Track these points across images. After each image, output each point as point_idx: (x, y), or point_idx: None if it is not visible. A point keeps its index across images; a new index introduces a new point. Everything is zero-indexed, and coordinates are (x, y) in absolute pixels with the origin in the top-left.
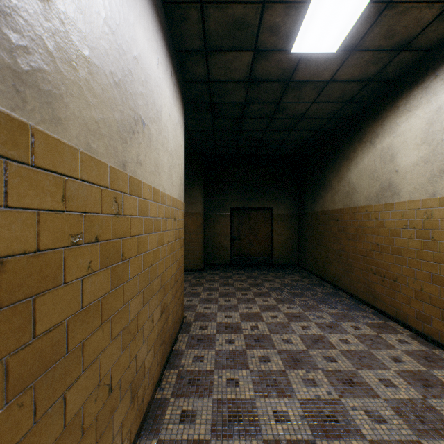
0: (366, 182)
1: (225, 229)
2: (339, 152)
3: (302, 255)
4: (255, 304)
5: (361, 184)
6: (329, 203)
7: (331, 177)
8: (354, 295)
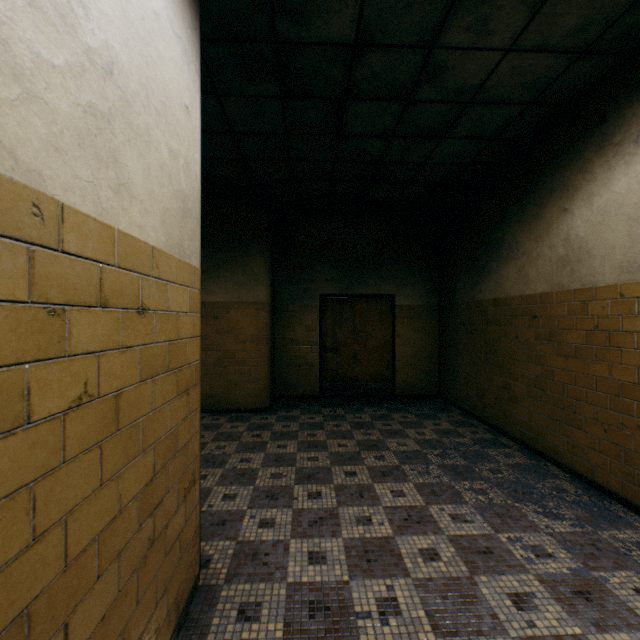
0: (622, 231)
1: (311, 334)
2: (540, 179)
3: (449, 380)
4: (378, 508)
5: (606, 239)
6: (513, 284)
7: (517, 233)
8: (584, 475)
